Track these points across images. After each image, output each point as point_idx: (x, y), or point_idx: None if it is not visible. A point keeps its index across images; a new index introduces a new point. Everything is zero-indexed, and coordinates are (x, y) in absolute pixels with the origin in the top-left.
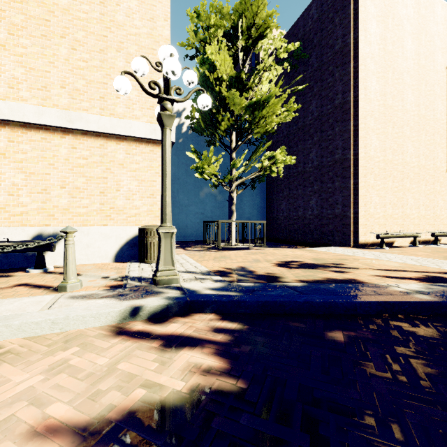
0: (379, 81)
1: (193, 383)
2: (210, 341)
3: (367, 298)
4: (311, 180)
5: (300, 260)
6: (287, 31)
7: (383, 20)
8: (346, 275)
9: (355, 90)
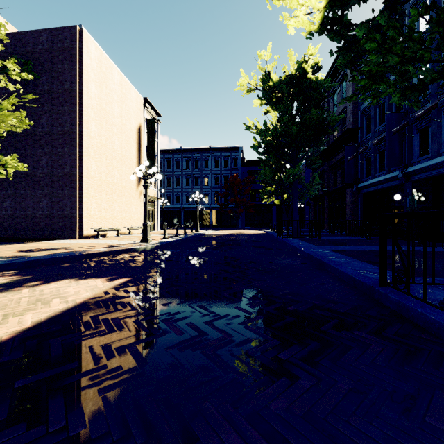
0: (97, 126)
1: (10, 280)
2: (3, 275)
3: (80, 253)
4: (42, 184)
5: (38, 248)
6: (12, 32)
7: (100, 86)
8: (71, 250)
9: (81, 127)
